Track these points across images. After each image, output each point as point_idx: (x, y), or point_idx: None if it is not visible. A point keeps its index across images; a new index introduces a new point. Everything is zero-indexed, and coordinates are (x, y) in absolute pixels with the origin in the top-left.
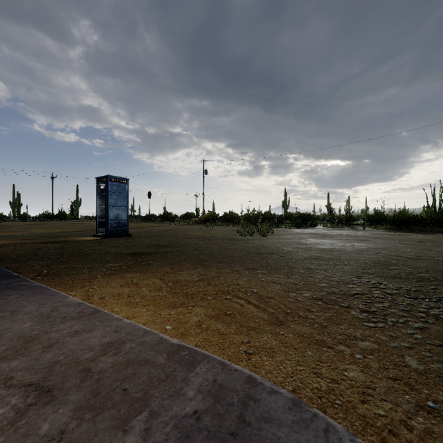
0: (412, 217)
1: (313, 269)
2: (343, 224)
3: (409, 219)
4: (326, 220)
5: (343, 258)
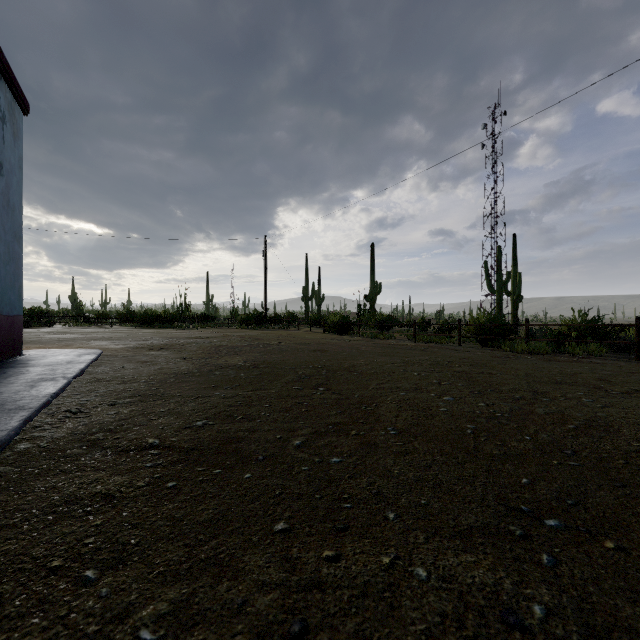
0: (155, 316)
1: (58, 342)
2: (90, 322)
3: (152, 318)
4: (69, 318)
5: (77, 339)
